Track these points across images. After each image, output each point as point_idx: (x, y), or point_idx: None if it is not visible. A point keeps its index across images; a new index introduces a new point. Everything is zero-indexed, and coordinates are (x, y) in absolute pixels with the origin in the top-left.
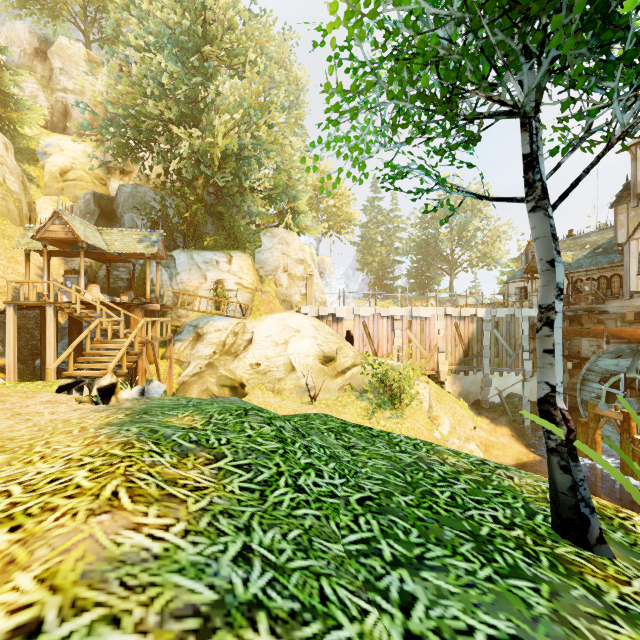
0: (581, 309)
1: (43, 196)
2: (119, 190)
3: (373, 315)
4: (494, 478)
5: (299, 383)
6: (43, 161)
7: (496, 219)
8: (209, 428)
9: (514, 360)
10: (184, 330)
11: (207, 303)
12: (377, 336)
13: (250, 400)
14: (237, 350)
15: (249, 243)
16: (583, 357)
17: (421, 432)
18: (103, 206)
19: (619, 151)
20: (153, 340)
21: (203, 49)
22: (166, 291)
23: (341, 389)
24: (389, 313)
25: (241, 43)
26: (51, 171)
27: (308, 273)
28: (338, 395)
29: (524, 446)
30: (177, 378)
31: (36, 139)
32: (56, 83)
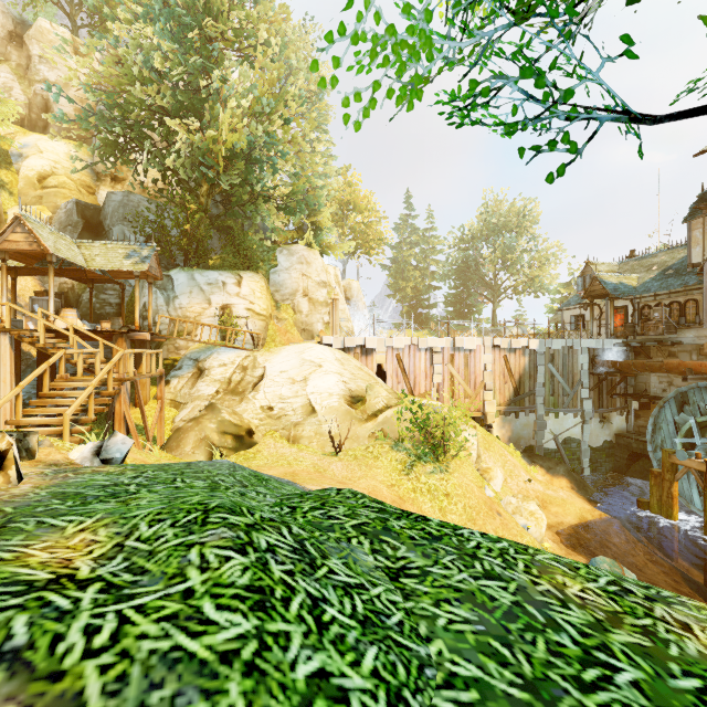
0: (649, 340)
1: (16, 205)
2: (107, 198)
3: (409, 347)
4: (664, 634)
5: (320, 429)
6: (18, 164)
7: (545, 239)
8: (107, 571)
9: (572, 399)
10: (183, 364)
11: (210, 332)
12: (413, 371)
13: (259, 451)
14: (245, 389)
15: (262, 262)
16: (651, 395)
17: (470, 490)
18: (88, 217)
19: (697, 154)
20: (136, 377)
21: (204, 23)
22: (159, 317)
23: (372, 436)
24: (428, 344)
25: (252, 21)
26: (27, 176)
27: (332, 297)
28: (368, 444)
29: (587, 501)
30: (172, 423)
31: (9, 138)
32: (35, 73)
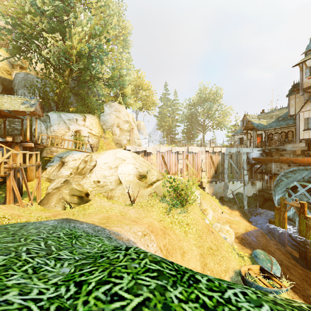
0: (272, 148)
1: None
2: (15, 75)
3: (167, 151)
4: None
5: (124, 192)
6: None
7: (225, 105)
8: None
9: (239, 175)
10: (54, 160)
11: (68, 143)
12: (169, 163)
13: (91, 204)
14: (86, 172)
15: (97, 110)
16: (273, 173)
17: (198, 221)
18: (5, 85)
19: (294, 66)
20: (21, 166)
21: None
22: (40, 135)
23: (150, 195)
24: (176, 150)
25: None
26: None
27: (131, 127)
28: (148, 199)
29: (247, 221)
30: (46, 190)
31: None
32: None
